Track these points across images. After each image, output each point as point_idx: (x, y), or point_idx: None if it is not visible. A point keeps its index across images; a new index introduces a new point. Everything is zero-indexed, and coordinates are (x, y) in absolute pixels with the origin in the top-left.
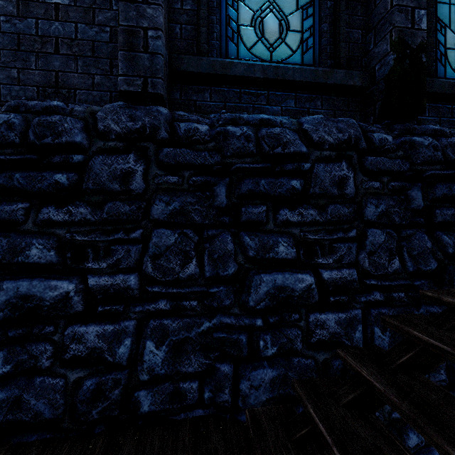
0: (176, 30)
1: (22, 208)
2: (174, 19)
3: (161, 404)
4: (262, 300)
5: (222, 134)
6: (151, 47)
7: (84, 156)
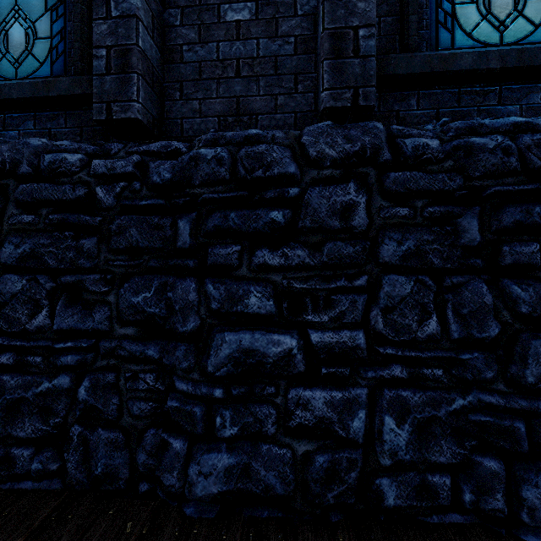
0: None
1: (236, 251)
2: None
3: (407, 498)
4: None
5: (463, 148)
6: (363, 49)
7: (300, 189)
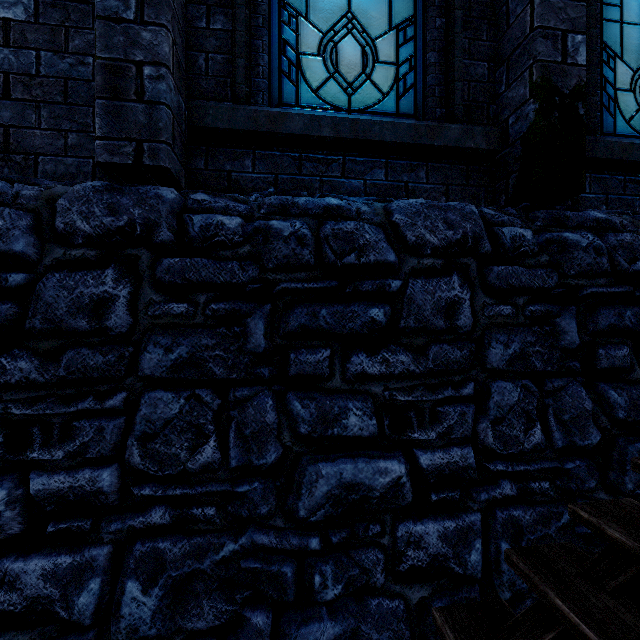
0: (199, 62)
1: None
2: (196, 44)
3: None
4: (320, 506)
5: (262, 232)
6: (149, 92)
7: (27, 276)
